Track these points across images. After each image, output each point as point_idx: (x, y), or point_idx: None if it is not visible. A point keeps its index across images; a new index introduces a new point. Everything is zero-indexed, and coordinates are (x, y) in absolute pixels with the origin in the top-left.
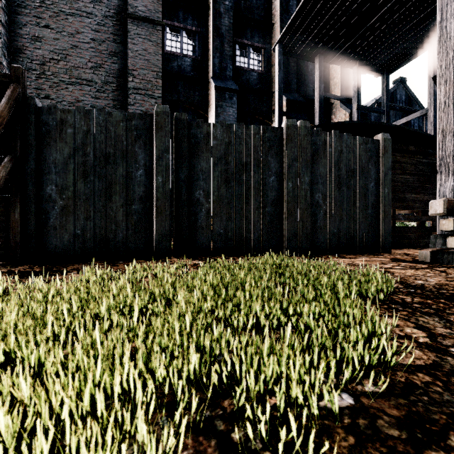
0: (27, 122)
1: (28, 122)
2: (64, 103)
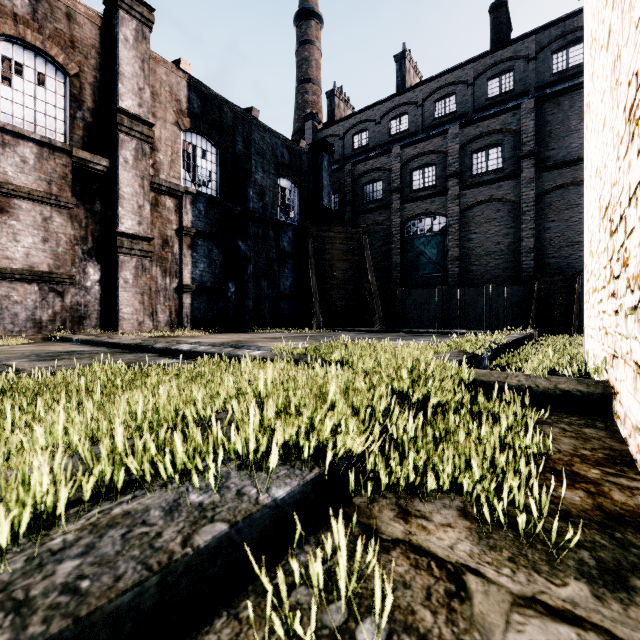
0: (581, 288)
1: (582, 288)
2: (563, 258)
